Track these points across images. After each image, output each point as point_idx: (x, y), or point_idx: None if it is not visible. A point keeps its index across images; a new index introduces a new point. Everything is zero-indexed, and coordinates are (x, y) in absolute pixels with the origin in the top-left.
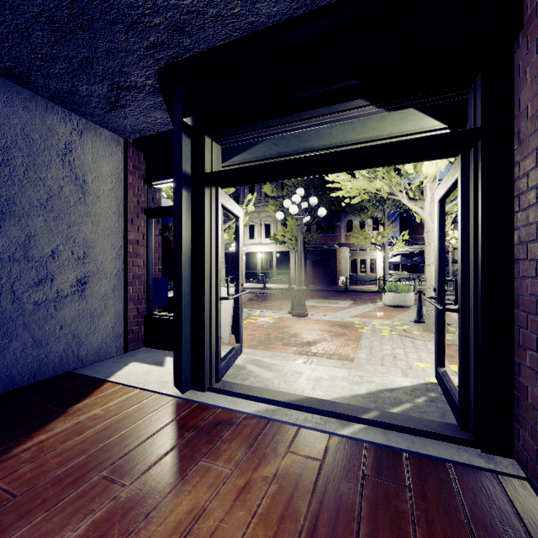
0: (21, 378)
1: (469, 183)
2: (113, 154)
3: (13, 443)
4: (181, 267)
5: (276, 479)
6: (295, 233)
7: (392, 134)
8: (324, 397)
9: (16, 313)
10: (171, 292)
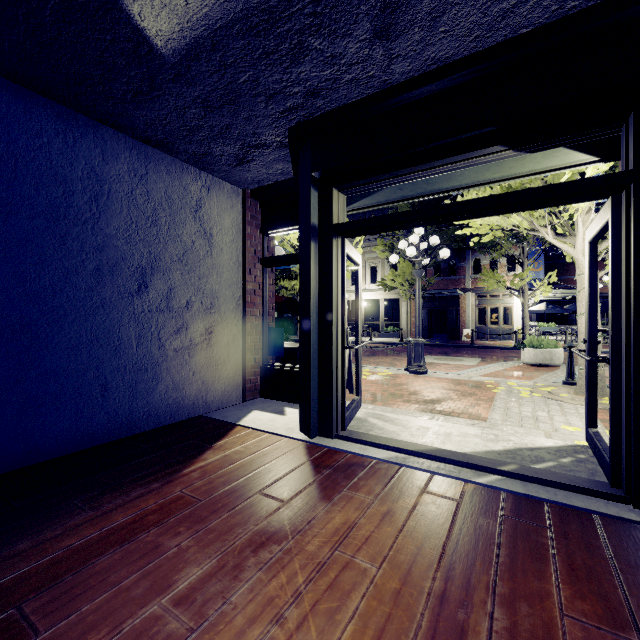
0: (165, 418)
1: (621, 227)
2: (234, 206)
3: (180, 466)
4: (309, 317)
5: (415, 510)
6: (408, 277)
7: (533, 170)
8: (455, 450)
9: (161, 359)
10: (284, 343)
